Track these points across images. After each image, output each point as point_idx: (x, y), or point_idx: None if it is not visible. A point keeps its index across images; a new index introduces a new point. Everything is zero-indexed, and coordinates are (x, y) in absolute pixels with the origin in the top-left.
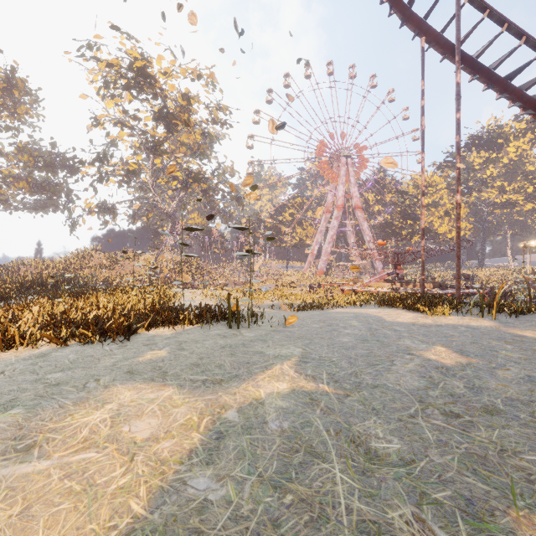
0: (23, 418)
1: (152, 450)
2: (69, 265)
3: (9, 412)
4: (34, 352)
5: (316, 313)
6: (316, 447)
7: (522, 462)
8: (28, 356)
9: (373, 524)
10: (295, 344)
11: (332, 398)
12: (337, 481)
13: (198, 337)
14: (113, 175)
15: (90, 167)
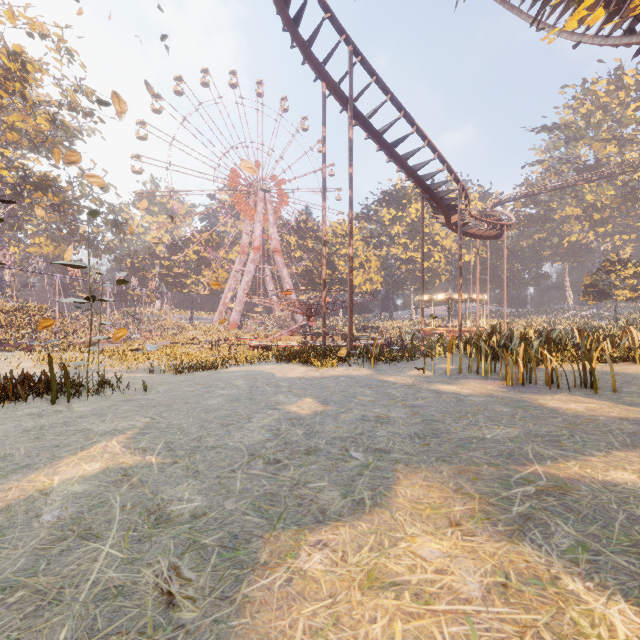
0: None
1: None
2: None
3: None
4: None
5: (202, 374)
6: (96, 528)
7: (305, 491)
8: None
9: (116, 589)
10: (144, 414)
11: (154, 469)
12: (100, 558)
13: None
14: None
15: None
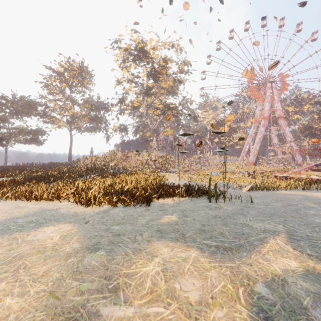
0: (106, 259)
1: (209, 317)
2: (106, 159)
3: (97, 253)
4: (101, 209)
5: (266, 193)
6: None
7: None
8: (98, 211)
9: None
10: (272, 220)
11: None
12: None
13: (192, 207)
14: (126, 110)
15: (115, 106)
